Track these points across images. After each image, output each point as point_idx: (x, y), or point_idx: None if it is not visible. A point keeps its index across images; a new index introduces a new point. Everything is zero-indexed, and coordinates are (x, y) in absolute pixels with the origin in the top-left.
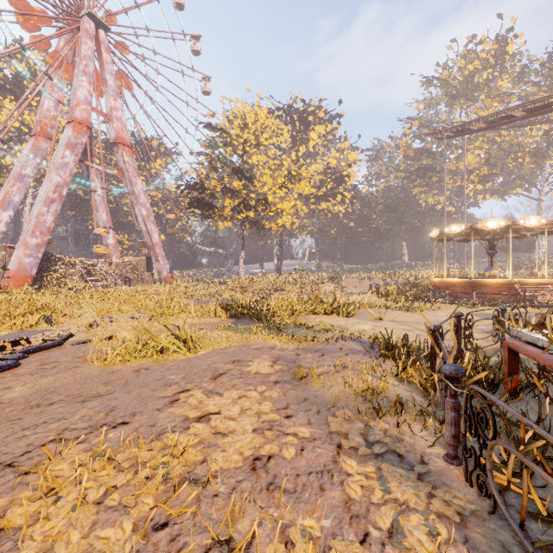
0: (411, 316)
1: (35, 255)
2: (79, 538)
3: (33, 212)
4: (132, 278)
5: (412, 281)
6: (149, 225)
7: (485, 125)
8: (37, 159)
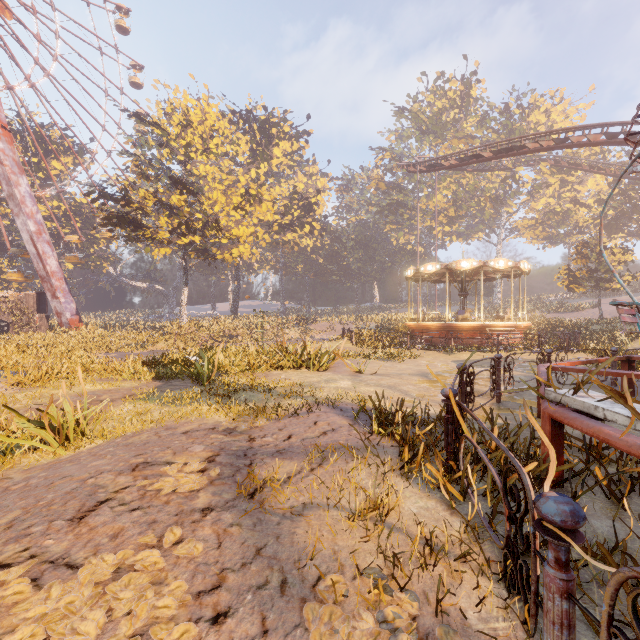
0: (392, 366)
1: None
2: None
3: None
4: (11, 322)
5: (386, 325)
6: (42, 245)
7: (455, 163)
8: None
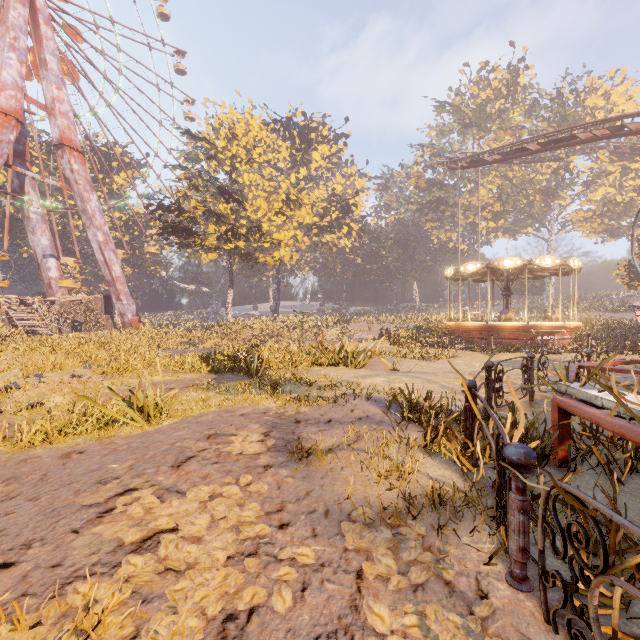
0: (428, 365)
1: None
2: None
3: None
4: (84, 322)
5: (425, 325)
6: (108, 253)
7: (499, 157)
8: None
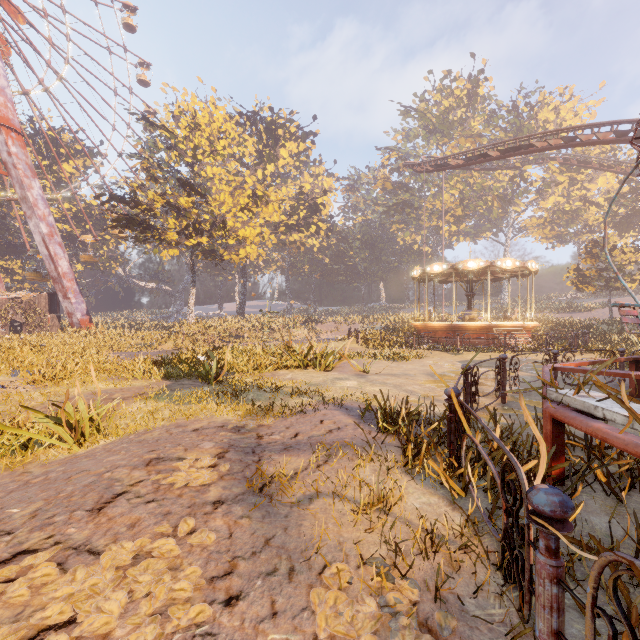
0: (398, 367)
1: None
2: None
3: None
4: (24, 322)
5: (392, 325)
6: (53, 247)
7: (462, 162)
8: None
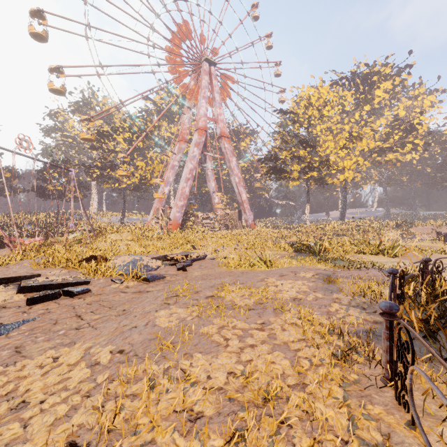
0: None
1: (181, 211)
2: (239, 300)
3: (179, 187)
4: (229, 225)
5: None
6: (240, 188)
7: None
8: (180, 155)
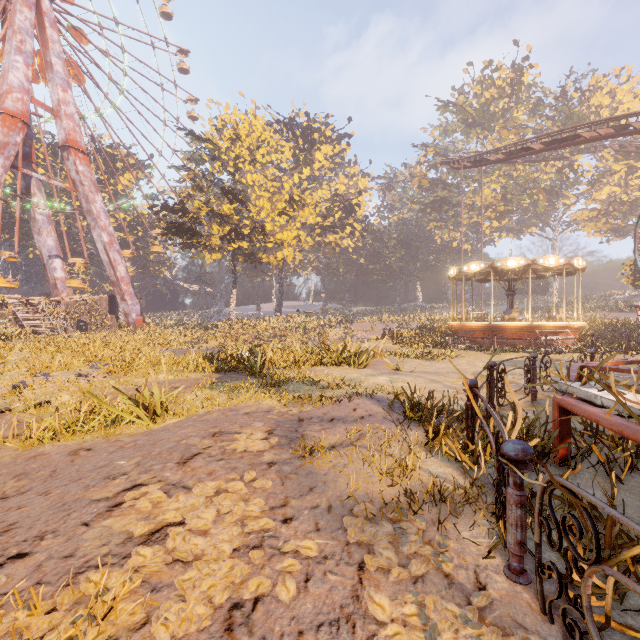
0: (431, 365)
1: None
2: None
3: None
4: (89, 322)
5: (428, 325)
6: (113, 254)
7: (503, 156)
8: None
